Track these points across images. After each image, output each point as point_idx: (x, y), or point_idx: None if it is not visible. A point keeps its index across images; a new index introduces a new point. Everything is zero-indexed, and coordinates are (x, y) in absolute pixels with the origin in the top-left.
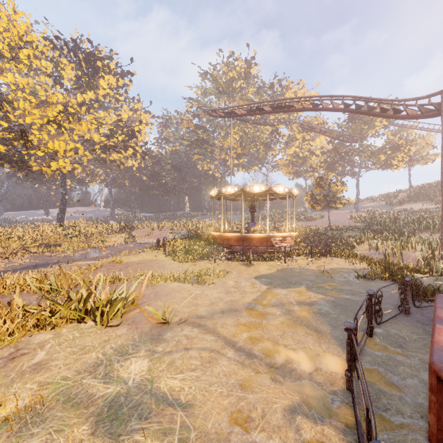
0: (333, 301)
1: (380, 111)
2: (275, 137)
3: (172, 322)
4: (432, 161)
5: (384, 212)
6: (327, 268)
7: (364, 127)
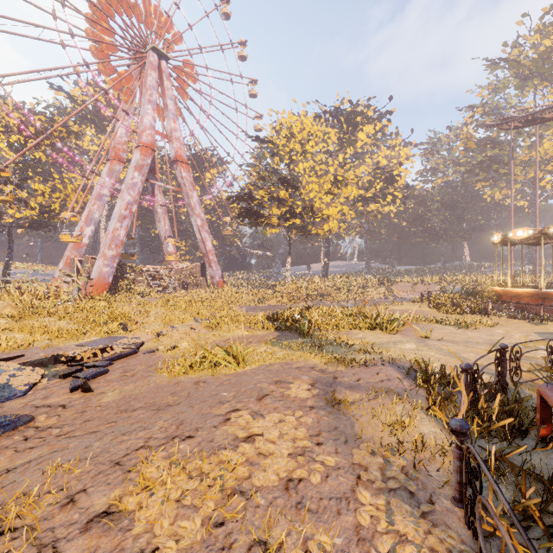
0: None
1: None
2: None
3: (431, 339)
4: None
5: None
6: None
7: None
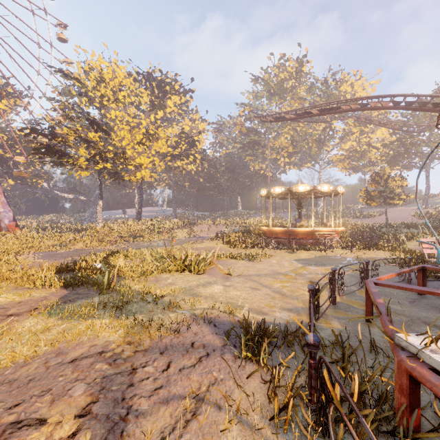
0: (352, 275)
1: (432, 106)
2: (328, 133)
3: (233, 275)
4: None
5: None
6: (364, 257)
7: (435, 113)
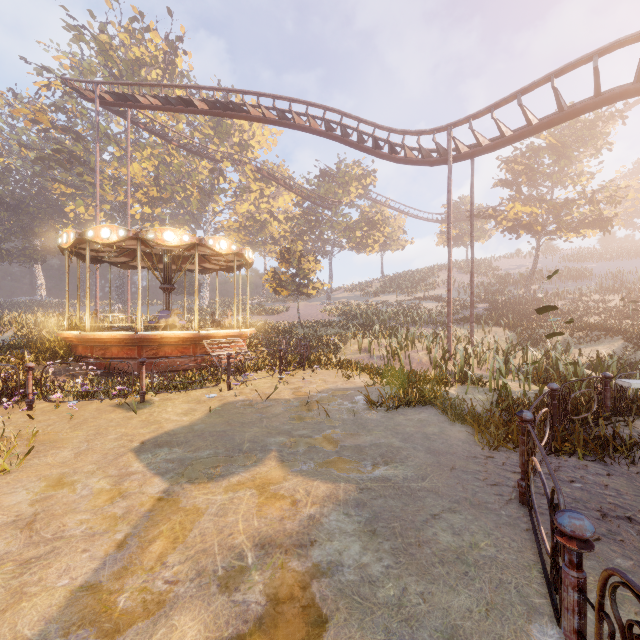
0: (357, 499)
1: (373, 144)
2: (218, 179)
3: None
4: (403, 248)
5: (362, 303)
6: (311, 391)
7: (339, 190)
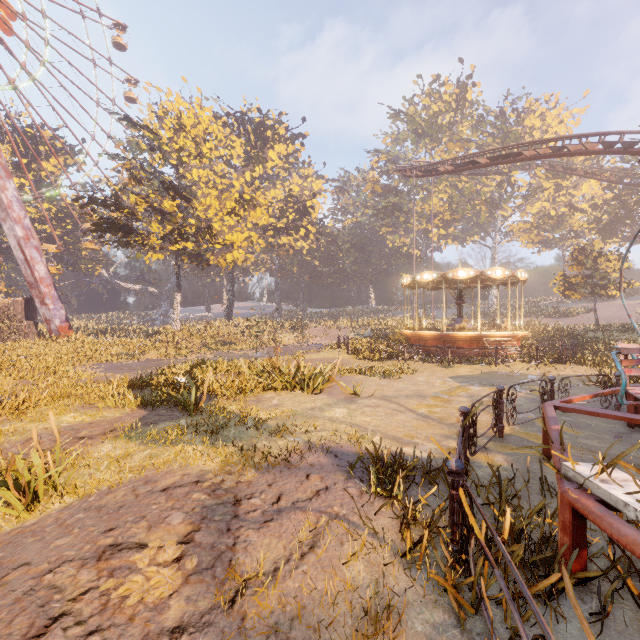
0: (533, 399)
1: None
2: (506, 191)
3: (361, 396)
4: None
5: None
6: (554, 374)
7: None
